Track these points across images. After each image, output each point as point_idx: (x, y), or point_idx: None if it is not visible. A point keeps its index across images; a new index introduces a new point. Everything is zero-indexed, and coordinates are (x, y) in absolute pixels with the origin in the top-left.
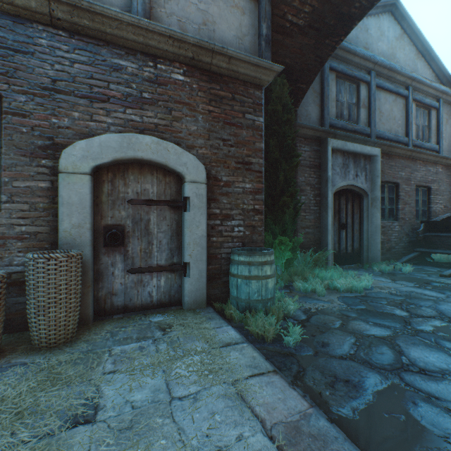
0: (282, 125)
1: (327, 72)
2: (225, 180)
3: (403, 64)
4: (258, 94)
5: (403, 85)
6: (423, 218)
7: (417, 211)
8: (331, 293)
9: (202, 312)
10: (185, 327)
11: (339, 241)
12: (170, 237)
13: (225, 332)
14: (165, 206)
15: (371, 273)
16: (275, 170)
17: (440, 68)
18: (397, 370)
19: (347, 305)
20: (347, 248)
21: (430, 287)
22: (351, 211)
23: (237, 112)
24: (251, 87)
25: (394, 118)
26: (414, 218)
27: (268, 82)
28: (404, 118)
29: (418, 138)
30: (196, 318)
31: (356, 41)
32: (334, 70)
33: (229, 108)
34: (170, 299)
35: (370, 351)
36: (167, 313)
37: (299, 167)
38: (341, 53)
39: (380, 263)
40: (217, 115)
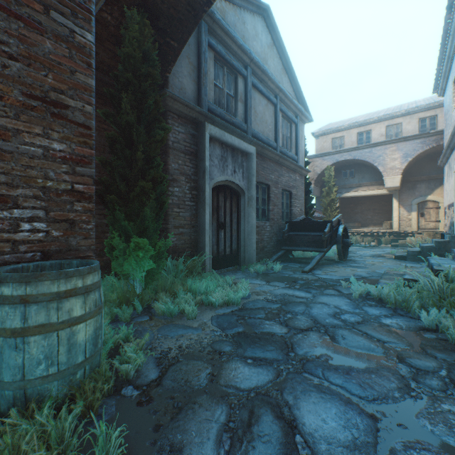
0: (142, 80)
1: (205, 45)
2: None
3: (273, 73)
4: None
5: (273, 93)
6: (287, 219)
7: (283, 213)
8: (205, 311)
9: None
10: None
11: (218, 242)
12: None
13: None
14: None
15: (248, 275)
16: (130, 141)
17: (298, 89)
18: None
19: (222, 330)
20: (225, 249)
21: (298, 285)
22: (230, 209)
23: None
24: None
25: (266, 121)
26: (281, 218)
27: None
28: (274, 125)
29: (284, 146)
30: None
31: (234, 29)
32: (212, 47)
33: None
34: None
35: (251, 441)
36: None
37: (172, 150)
38: (220, 32)
39: (255, 263)
40: None
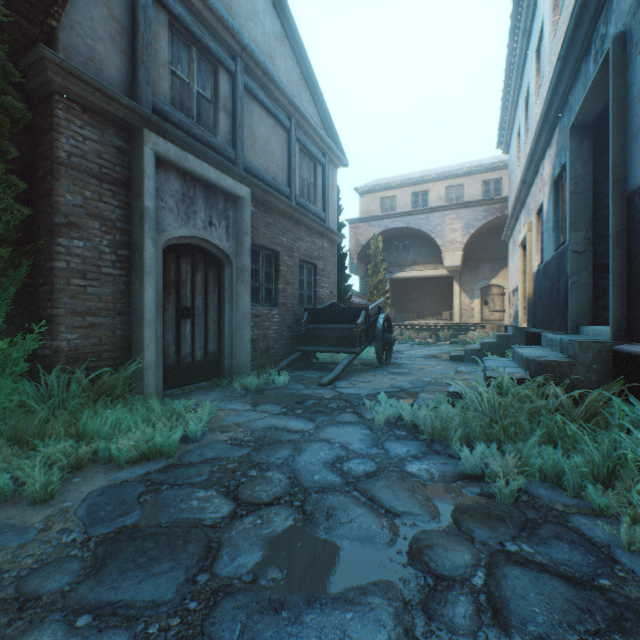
0: None
1: None
2: None
3: (285, 81)
4: None
5: (285, 112)
6: (310, 305)
7: (303, 296)
8: (92, 477)
9: None
10: None
11: (178, 341)
12: None
13: None
14: None
15: (229, 394)
16: None
17: (326, 115)
18: None
19: (88, 527)
20: (195, 353)
21: (302, 409)
22: (205, 286)
23: None
24: None
25: (273, 153)
26: (298, 304)
27: None
28: (286, 160)
29: (304, 197)
30: None
31: None
32: (165, 5)
33: None
34: None
35: None
36: None
37: (68, 169)
38: None
39: (250, 373)
40: None
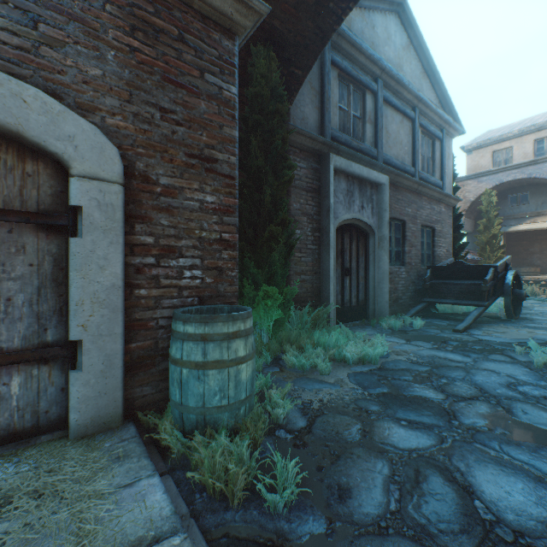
0: (270, 119)
1: (328, 65)
2: (166, 184)
3: (410, 80)
4: (229, 46)
5: (410, 105)
6: (428, 263)
7: (422, 255)
8: (338, 367)
9: (108, 441)
10: (42, 500)
11: (342, 291)
12: (36, 289)
13: (141, 499)
14: (24, 223)
15: (380, 331)
16: (258, 185)
17: (443, 94)
18: (483, 546)
19: (364, 388)
20: (351, 300)
21: (451, 347)
22: (356, 252)
23: (189, 65)
24: (215, 30)
25: (401, 142)
26: (420, 262)
27: (245, 30)
28: (410, 145)
29: (424, 171)
30: (85, 462)
31: (361, 37)
32: (337, 65)
33: (173, 53)
34: (36, 421)
35: (422, 496)
36: (20, 457)
37: (293, 189)
38: (345, 46)
39: (388, 317)
40: (148, 59)
